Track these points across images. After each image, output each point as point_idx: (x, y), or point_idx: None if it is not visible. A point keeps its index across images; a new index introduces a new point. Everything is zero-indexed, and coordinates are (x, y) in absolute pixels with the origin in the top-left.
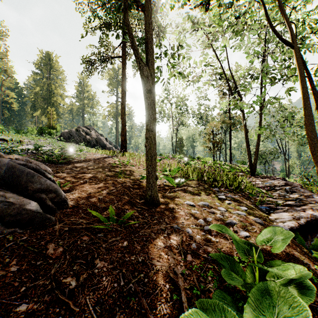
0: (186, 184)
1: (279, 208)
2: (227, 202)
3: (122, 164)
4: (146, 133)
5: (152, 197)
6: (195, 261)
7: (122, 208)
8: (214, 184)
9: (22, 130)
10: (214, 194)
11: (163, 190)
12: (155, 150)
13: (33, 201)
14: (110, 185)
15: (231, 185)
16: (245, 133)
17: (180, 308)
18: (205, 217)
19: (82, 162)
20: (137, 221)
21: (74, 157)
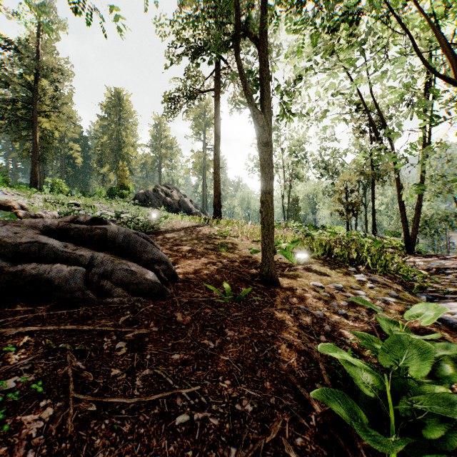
0: (308, 262)
1: (448, 298)
2: (369, 286)
3: (220, 235)
4: (261, 196)
5: (270, 274)
6: (330, 342)
7: (235, 286)
8: (350, 263)
9: (88, 192)
10: (350, 275)
11: (280, 268)
12: (273, 217)
13: (150, 271)
14: (214, 259)
15: (374, 265)
16: (398, 190)
17: (318, 375)
18: (339, 301)
19: (171, 232)
20: (260, 297)
21: (159, 225)
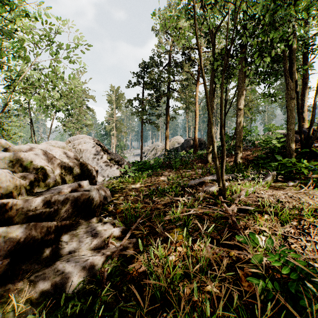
0: None
1: None
2: None
3: None
4: None
5: None
6: None
7: None
8: None
9: None
10: None
11: None
12: None
13: None
14: None
15: None
16: None
17: None
18: None
19: None
20: None
21: None
